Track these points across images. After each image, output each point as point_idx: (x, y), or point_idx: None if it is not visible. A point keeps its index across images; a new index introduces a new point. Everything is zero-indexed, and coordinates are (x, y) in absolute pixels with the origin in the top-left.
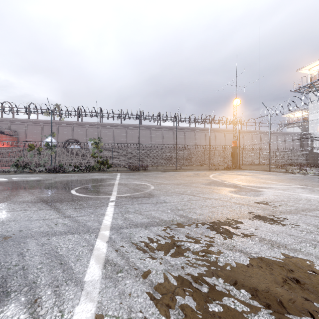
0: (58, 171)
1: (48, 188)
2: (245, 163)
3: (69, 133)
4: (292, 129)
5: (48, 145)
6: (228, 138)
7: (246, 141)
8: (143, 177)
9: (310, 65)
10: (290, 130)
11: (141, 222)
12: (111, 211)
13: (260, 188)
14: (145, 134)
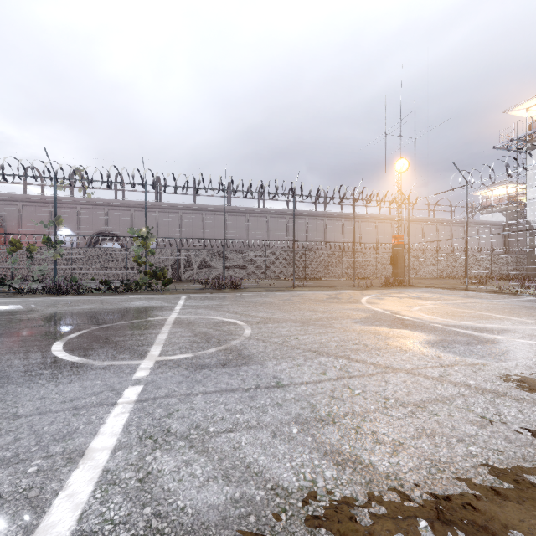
0: (66, 291)
1: (8, 334)
2: (413, 275)
3: (99, 221)
4: (489, 217)
5: (49, 241)
6: (381, 231)
7: (413, 237)
8: (231, 303)
9: (529, 101)
10: (486, 218)
11: (198, 509)
12: (114, 431)
13: (487, 333)
14: (238, 223)
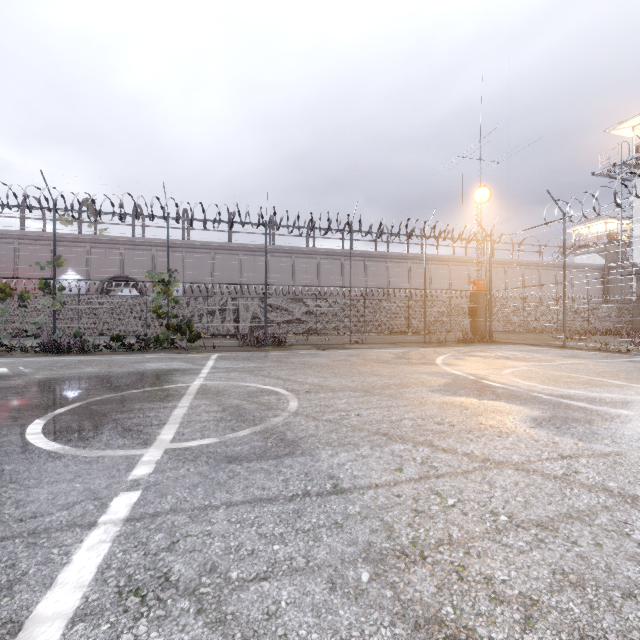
0: (67, 349)
1: None
2: (494, 329)
3: (113, 264)
4: (585, 259)
5: (47, 287)
6: (455, 275)
7: (493, 283)
8: (273, 365)
9: (636, 118)
10: (581, 260)
11: None
12: (80, 579)
13: (608, 406)
14: (282, 266)
